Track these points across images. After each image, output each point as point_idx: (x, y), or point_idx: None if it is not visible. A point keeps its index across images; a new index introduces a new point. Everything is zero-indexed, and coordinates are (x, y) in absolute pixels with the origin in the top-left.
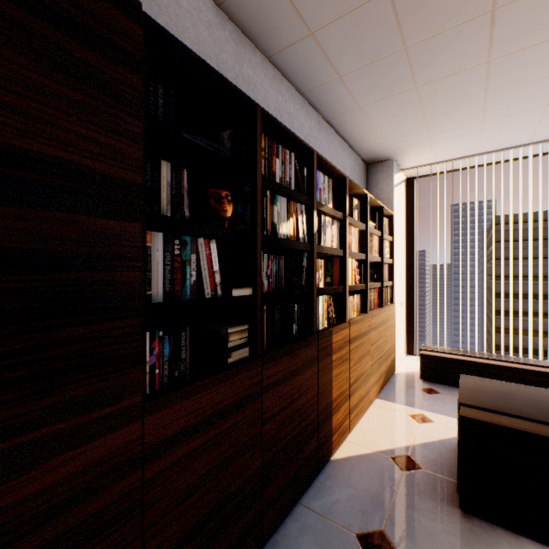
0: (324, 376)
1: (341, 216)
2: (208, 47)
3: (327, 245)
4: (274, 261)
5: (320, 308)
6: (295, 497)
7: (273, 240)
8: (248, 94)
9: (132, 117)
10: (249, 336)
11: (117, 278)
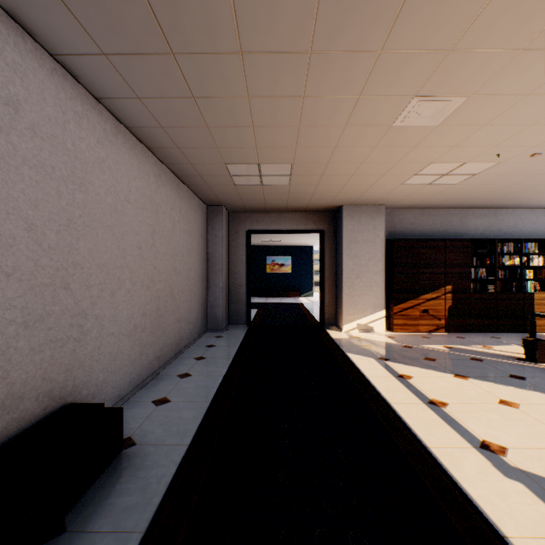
0: (527, 305)
1: (544, 254)
2: (484, 221)
3: (533, 265)
4: (503, 271)
5: (528, 285)
6: (510, 330)
7: (502, 267)
8: (498, 224)
9: (469, 254)
10: (493, 288)
11: (467, 275)
